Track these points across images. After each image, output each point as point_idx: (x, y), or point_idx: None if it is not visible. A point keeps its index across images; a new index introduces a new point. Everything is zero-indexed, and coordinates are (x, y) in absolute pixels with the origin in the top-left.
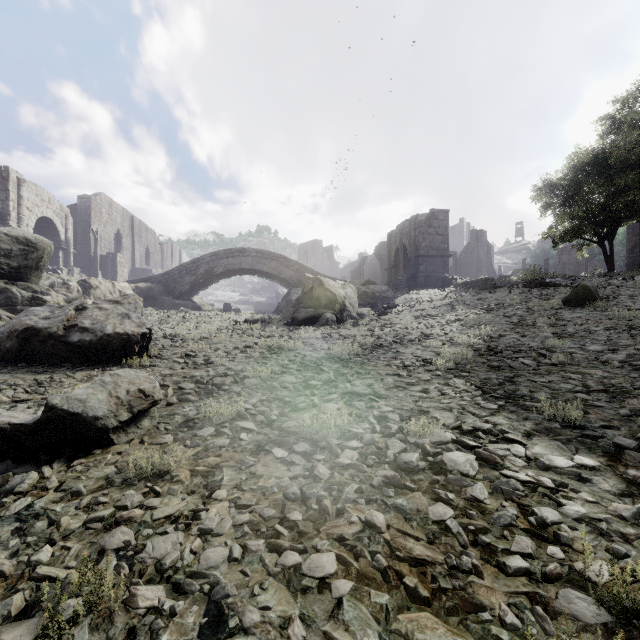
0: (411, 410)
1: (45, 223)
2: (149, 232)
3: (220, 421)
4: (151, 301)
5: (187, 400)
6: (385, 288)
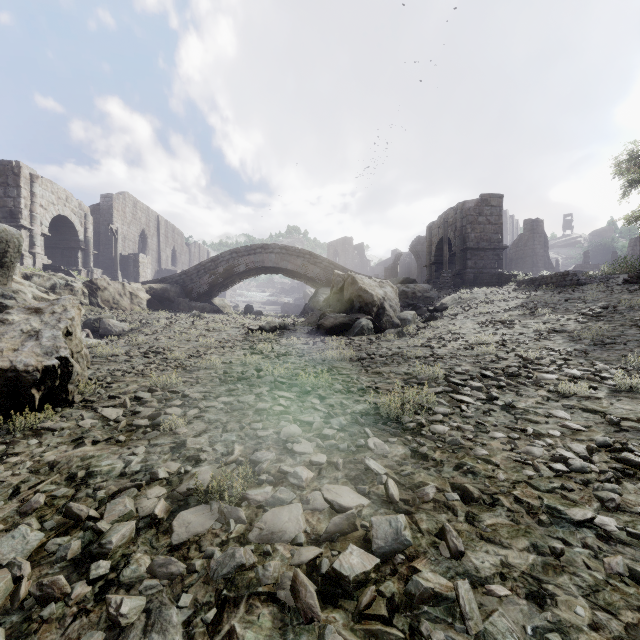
0: None
1: (63, 222)
2: (176, 232)
3: None
4: (166, 303)
5: None
6: (428, 287)
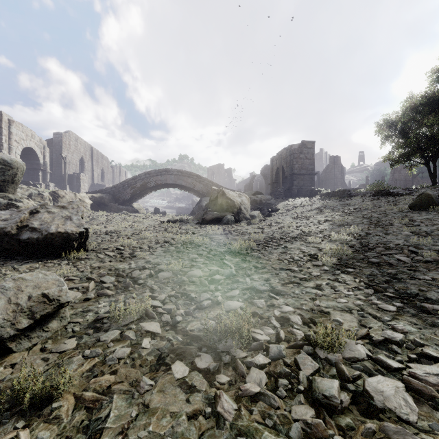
0: (311, 310)
1: (29, 151)
2: (104, 158)
3: (127, 321)
4: (103, 206)
5: (104, 294)
6: (269, 197)
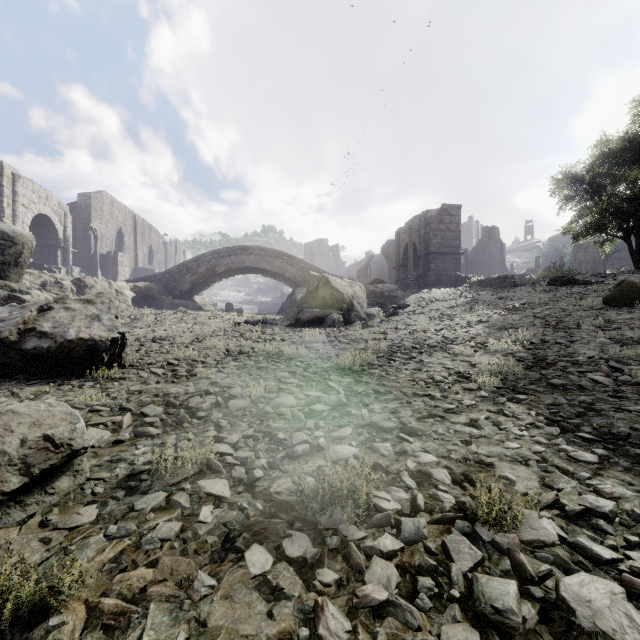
0: (464, 460)
1: (43, 221)
2: (152, 231)
3: (178, 478)
4: (150, 301)
5: (145, 434)
6: (394, 287)
